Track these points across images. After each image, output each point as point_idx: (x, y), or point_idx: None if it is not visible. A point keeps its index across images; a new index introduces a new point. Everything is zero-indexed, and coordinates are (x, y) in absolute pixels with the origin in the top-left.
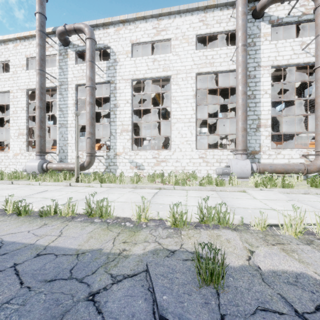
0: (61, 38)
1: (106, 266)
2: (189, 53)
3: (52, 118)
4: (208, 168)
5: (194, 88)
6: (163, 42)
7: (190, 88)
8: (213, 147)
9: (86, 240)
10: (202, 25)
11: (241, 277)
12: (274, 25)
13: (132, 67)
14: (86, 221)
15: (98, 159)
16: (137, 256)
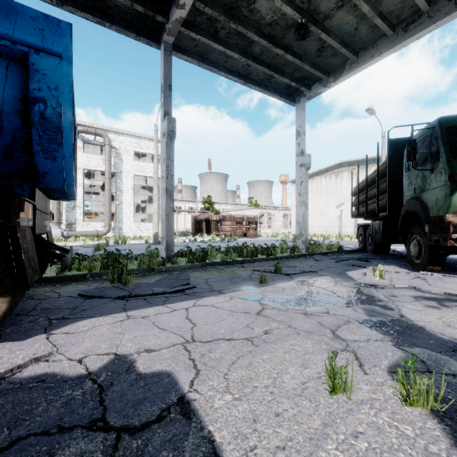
0: None
1: None
2: None
3: None
4: None
5: None
6: None
7: None
8: None
9: None
10: None
11: None
12: (86, 143)
13: None
14: None
15: None
16: None
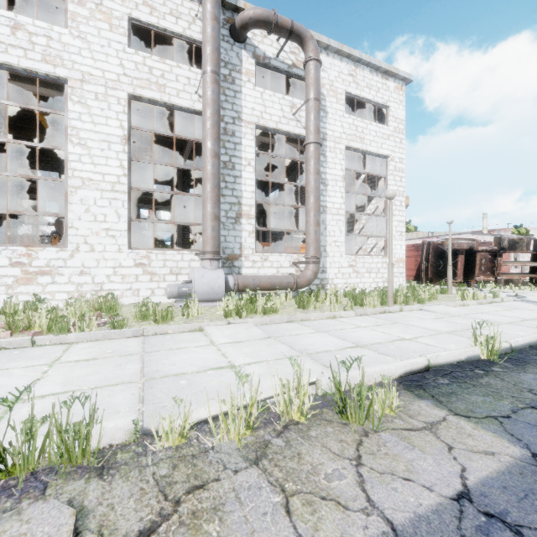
0: None
1: None
2: (113, 48)
3: None
4: (155, 285)
5: (124, 123)
6: (55, 3)
7: (115, 120)
8: (180, 246)
9: None
10: (141, 4)
11: None
12: (260, 64)
13: None
14: None
15: None
16: None
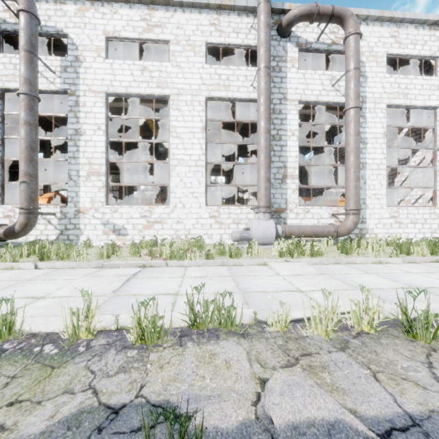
0: None
1: None
2: (196, 67)
3: None
4: (222, 231)
5: (203, 118)
6: (160, 46)
7: (197, 117)
8: (232, 202)
9: None
10: (214, 31)
11: None
12: (302, 50)
13: (107, 74)
14: None
15: (44, 218)
16: None
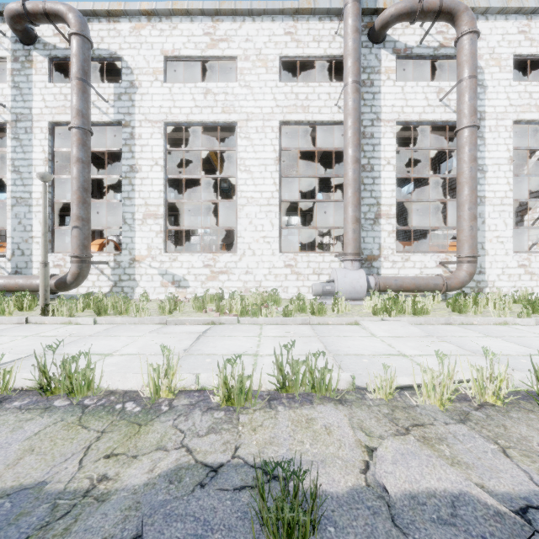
0: (17, 27)
1: (41, 536)
2: (269, 86)
3: (5, 188)
4: (300, 283)
5: (276, 147)
6: (224, 63)
7: (269, 146)
8: (309, 248)
9: (12, 461)
10: (289, 41)
11: (352, 521)
12: (400, 57)
13: (165, 100)
14: (33, 407)
15: (97, 268)
16: (131, 492)
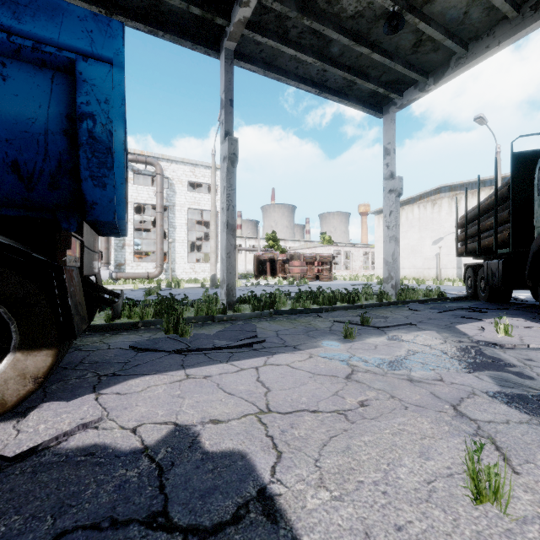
0: None
1: None
2: None
3: None
4: None
5: None
6: None
7: None
8: None
9: None
10: None
11: None
12: (136, 173)
13: None
14: None
15: None
16: None
